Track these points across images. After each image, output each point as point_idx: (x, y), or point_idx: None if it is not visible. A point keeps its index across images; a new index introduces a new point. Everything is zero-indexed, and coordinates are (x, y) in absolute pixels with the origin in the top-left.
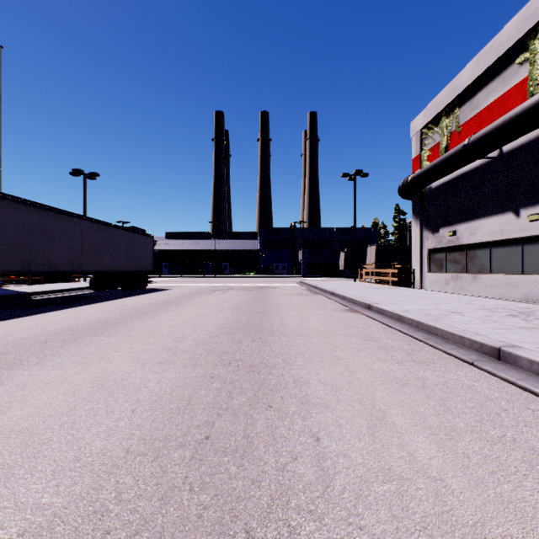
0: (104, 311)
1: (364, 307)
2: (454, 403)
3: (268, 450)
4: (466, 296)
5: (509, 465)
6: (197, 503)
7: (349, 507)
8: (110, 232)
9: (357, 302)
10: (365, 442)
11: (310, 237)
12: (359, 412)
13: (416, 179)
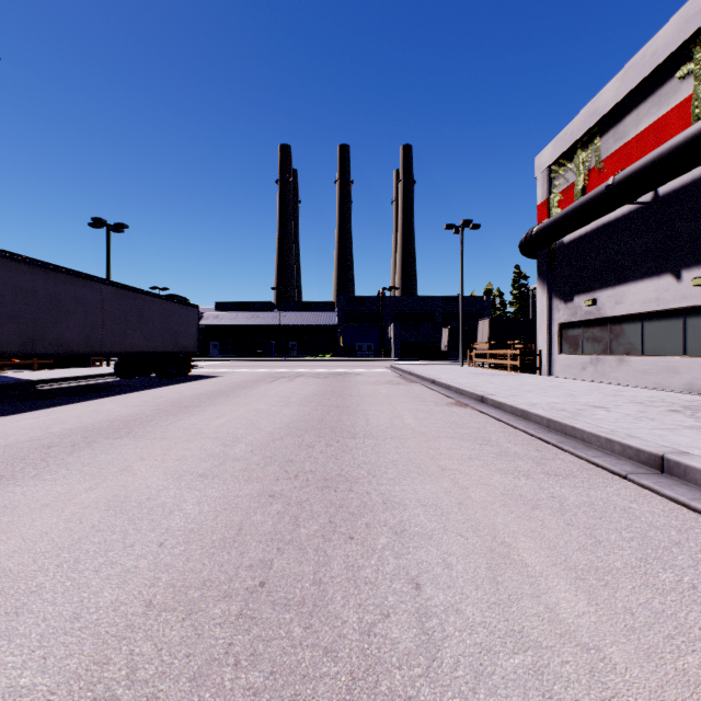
0: (131, 405)
1: (475, 400)
2: (605, 533)
3: (348, 603)
4: (611, 386)
5: (691, 625)
6: (245, 685)
7: (465, 692)
8: (141, 300)
9: (466, 393)
10: (485, 591)
11: (403, 309)
12: (474, 546)
13: (543, 232)
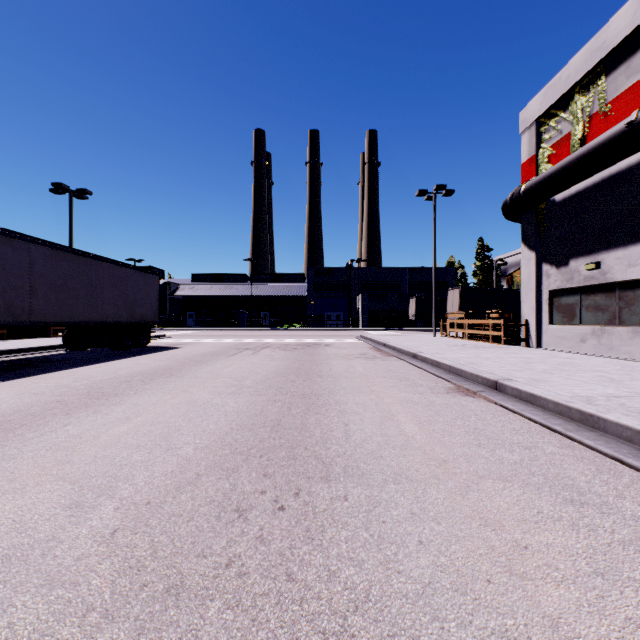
0: (31, 392)
1: (483, 385)
2: None
3: None
4: (636, 363)
5: None
6: None
7: None
8: (86, 264)
9: (466, 375)
10: None
11: (371, 280)
12: None
13: (535, 188)
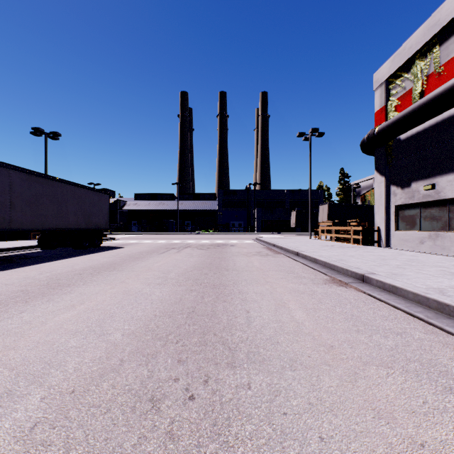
0: (3, 283)
1: (352, 277)
2: None
3: None
4: None
5: None
6: None
7: None
8: (54, 186)
9: (338, 269)
10: None
11: (263, 198)
12: None
13: (385, 129)
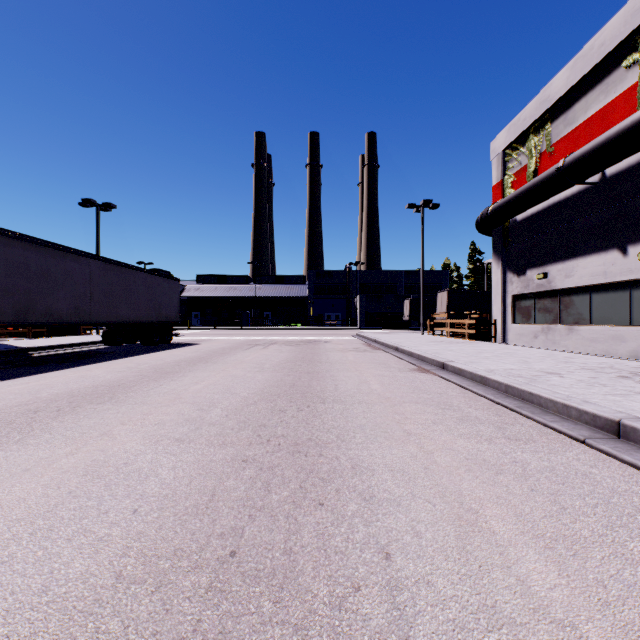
0: (115, 371)
1: (436, 366)
2: (569, 500)
3: (318, 575)
4: (561, 353)
5: None
6: None
7: None
8: (127, 274)
9: (428, 360)
10: (455, 561)
11: (368, 282)
12: (442, 512)
13: (498, 210)
